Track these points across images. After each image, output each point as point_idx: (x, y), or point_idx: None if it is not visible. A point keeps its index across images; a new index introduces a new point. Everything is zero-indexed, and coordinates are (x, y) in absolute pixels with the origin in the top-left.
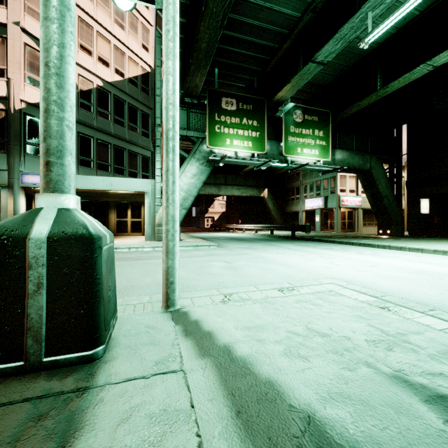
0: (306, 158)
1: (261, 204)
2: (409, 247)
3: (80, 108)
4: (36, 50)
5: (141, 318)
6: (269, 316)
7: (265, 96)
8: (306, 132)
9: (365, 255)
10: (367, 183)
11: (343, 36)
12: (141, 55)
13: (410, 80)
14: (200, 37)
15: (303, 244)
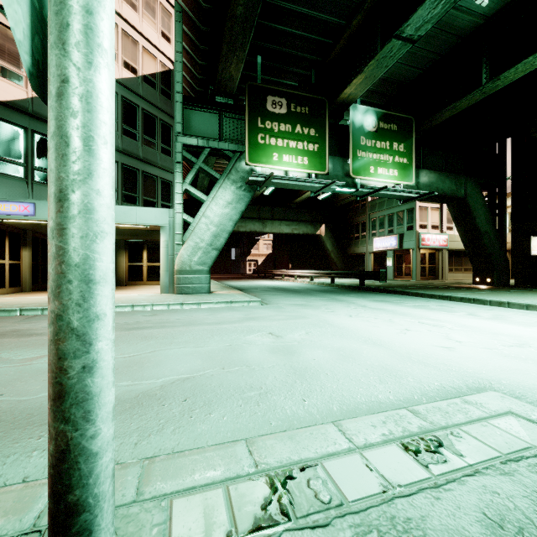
0: (382, 181)
1: (317, 243)
2: None
3: None
4: (6, 28)
5: None
6: None
7: (326, 96)
8: (381, 145)
9: (486, 319)
10: (460, 215)
11: None
12: (160, 46)
13: (532, 68)
14: None
15: (380, 299)
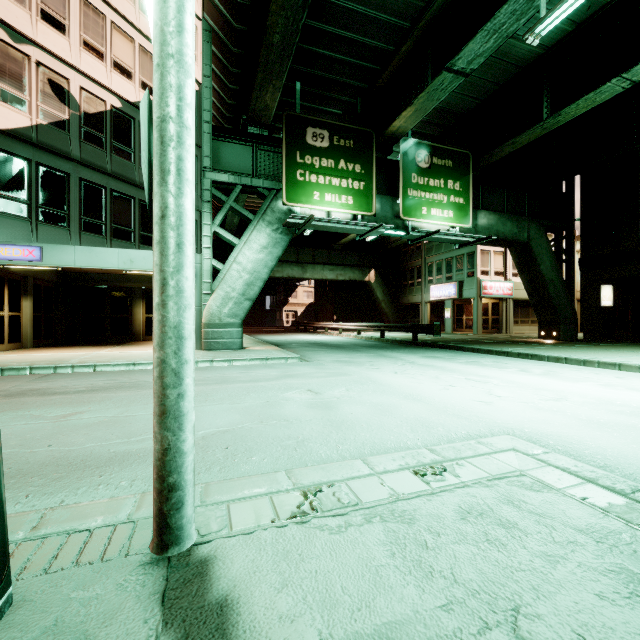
0: (436, 223)
1: (365, 291)
2: (598, 361)
3: (83, 141)
4: (7, 45)
5: (83, 592)
6: (410, 575)
7: (373, 128)
8: (435, 184)
9: (536, 375)
10: (523, 261)
11: (498, 26)
12: None
13: (594, 104)
14: (271, 23)
15: (432, 355)
